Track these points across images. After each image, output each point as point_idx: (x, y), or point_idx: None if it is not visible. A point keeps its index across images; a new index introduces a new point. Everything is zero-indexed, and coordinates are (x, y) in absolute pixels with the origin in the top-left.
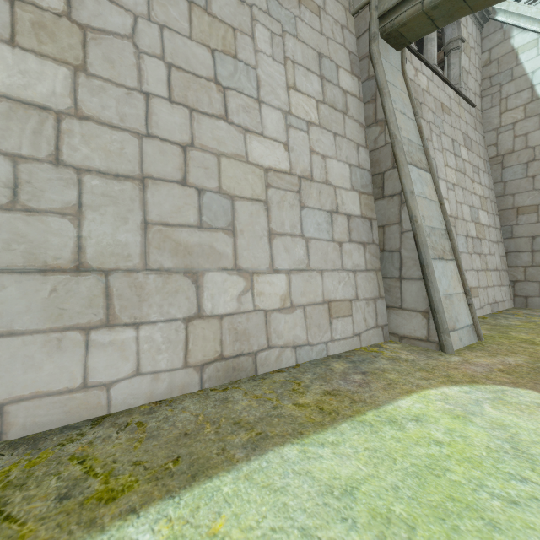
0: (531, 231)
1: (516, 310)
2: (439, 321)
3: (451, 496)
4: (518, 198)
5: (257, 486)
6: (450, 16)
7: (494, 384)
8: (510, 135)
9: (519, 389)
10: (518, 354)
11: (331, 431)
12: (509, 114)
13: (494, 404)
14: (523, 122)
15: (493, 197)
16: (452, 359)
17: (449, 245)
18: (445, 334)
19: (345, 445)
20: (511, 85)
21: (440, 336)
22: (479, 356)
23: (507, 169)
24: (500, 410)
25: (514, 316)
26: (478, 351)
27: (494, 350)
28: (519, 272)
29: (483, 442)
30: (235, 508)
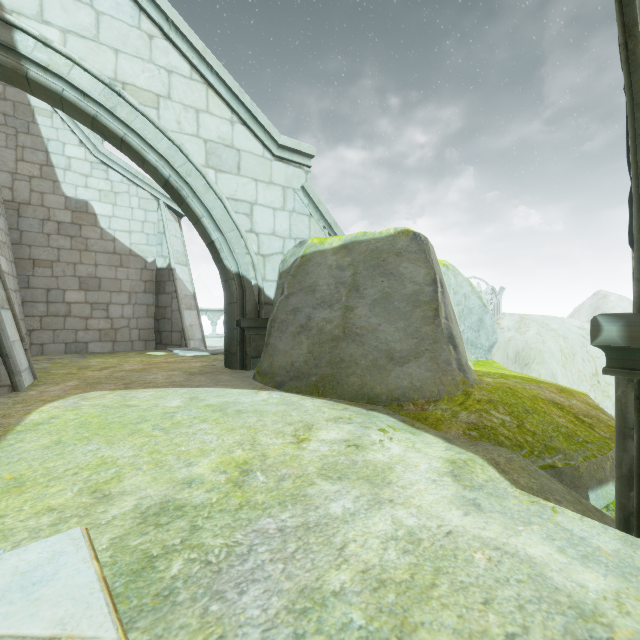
0: (47, 284)
1: (37, 357)
2: (12, 365)
3: (101, 424)
4: (35, 251)
5: (3, 466)
6: (12, 81)
7: (75, 395)
8: (28, 187)
9: (90, 393)
10: (72, 380)
11: (6, 441)
12: (26, 165)
13: (85, 400)
14: (40, 181)
15: (9, 243)
16: (32, 393)
17: (5, 295)
18: (19, 375)
19: (28, 439)
20: (29, 138)
21: (13, 378)
22: (49, 387)
23: (24, 219)
24: (90, 401)
25: (41, 361)
26: (44, 385)
27: (54, 382)
28: (36, 321)
29: (95, 411)
30: (7, 472)
